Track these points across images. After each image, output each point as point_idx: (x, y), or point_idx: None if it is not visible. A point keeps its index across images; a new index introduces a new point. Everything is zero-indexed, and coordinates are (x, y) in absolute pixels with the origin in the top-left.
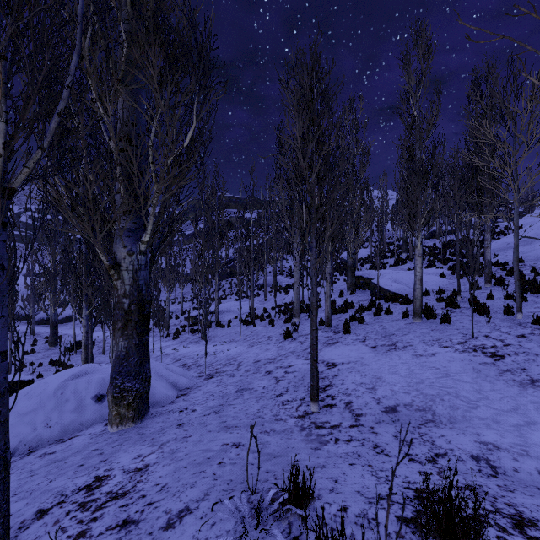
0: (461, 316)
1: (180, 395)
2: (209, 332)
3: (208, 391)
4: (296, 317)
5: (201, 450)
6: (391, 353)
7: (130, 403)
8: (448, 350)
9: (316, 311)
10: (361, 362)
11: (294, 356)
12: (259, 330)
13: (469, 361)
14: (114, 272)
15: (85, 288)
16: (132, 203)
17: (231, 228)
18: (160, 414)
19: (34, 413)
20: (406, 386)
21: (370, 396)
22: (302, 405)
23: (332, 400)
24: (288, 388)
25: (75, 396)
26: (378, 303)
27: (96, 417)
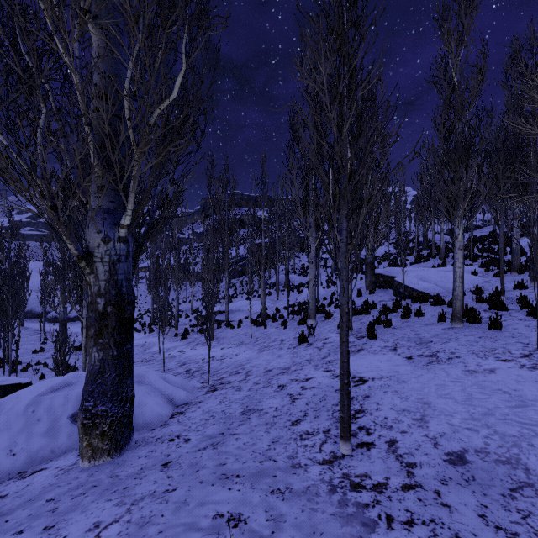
0: (513, 321)
1: (175, 413)
2: (218, 332)
3: (209, 411)
4: (311, 319)
5: (182, 526)
6: (433, 367)
7: (104, 432)
8: (511, 365)
9: (347, 317)
10: (397, 378)
11: (311, 366)
12: (271, 332)
13: None
14: (85, 265)
15: (85, 285)
16: (102, 173)
17: (243, 226)
18: (146, 443)
19: None
20: (469, 419)
21: (421, 433)
22: (327, 442)
23: (368, 435)
24: (306, 412)
25: (48, 415)
26: (406, 303)
27: (71, 442)
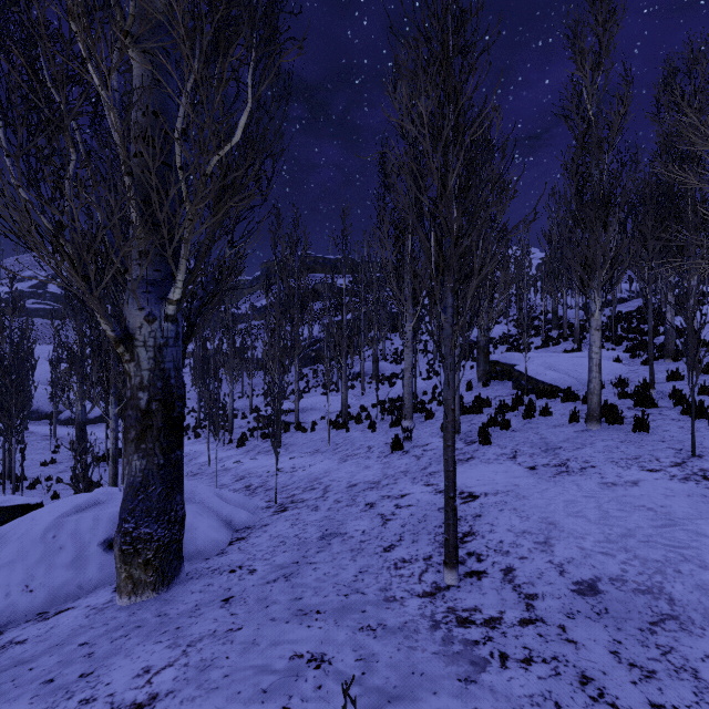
0: (664, 421)
1: (235, 539)
2: (286, 437)
3: (278, 535)
4: (407, 419)
5: (252, 669)
6: (562, 480)
7: (148, 561)
8: (658, 476)
9: (454, 415)
10: (516, 493)
11: (407, 479)
12: (354, 436)
13: (702, 497)
14: (124, 350)
15: (113, 376)
16: (147, 235)
17: (317, 298)
18: (200, 576)
19: (8, 567)
20: (604, 542)
21: (545, 559)
22: (428, 570)
23: (479, 562)
24: (402, 535)
25: (74, 542)
26: (529, 399)
27: (104, 575)
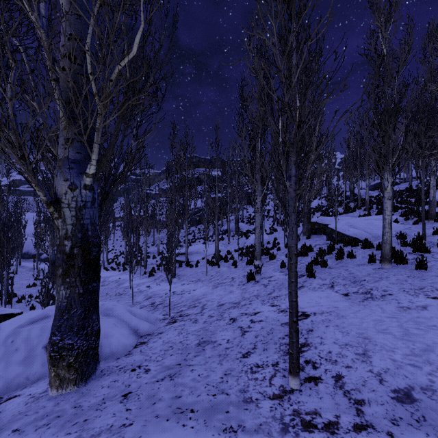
0: (436, 262)
1: (139, 343)
2: (179, 271)
3: (168, 341)
4: (258, 259)
5: None
6: (369, 304)
7: (70, 364)
8: None
9: (296, 258)
10: (336, 313)
11: (258, 301)
12: (223, 271)
13: None
14: (54, 210)
15: None
16: (67, 124)
17: (200, 183)
18: (110, 373)
19: None
20: (410, 355)
21: (366, 369)
22: (276, 375)
23: (315, 369)
24: (255, 344)
25: (25, 345)
26: (339, 247)
27: (45, 369)
